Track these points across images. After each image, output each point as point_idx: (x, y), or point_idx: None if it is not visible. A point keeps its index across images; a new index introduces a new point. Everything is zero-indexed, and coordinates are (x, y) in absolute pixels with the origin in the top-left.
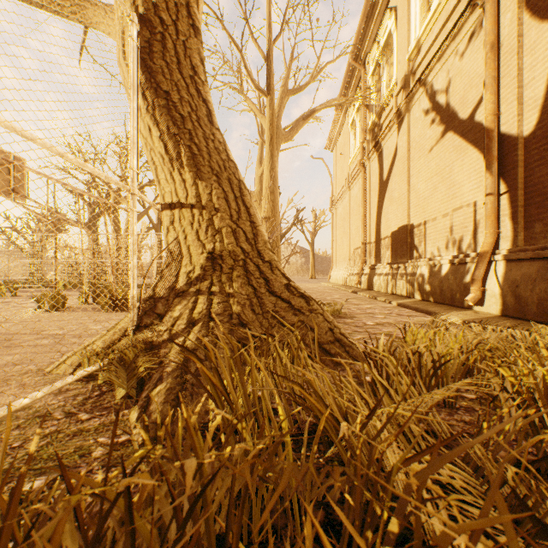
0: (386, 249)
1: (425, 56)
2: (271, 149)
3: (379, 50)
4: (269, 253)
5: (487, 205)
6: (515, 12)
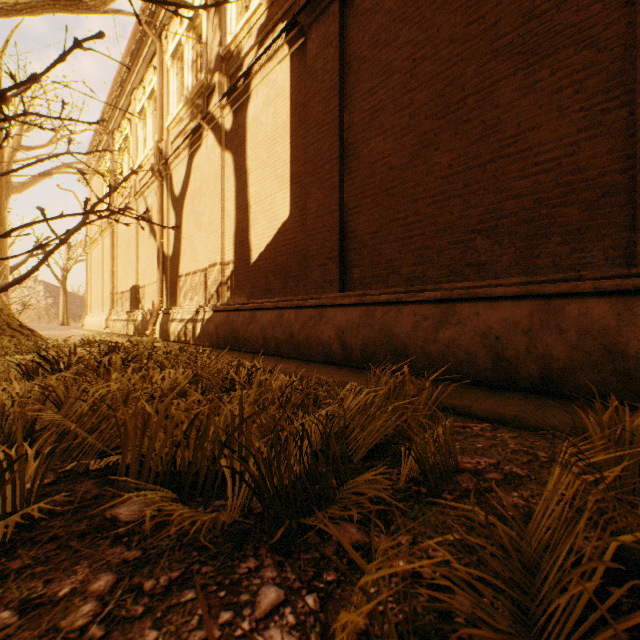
0: (128, 300)
1: (145, 177)
2: (1, 203)
3: (122, 139)
4: (9, 310)
5: (158, 285)
6: (167, 197)
